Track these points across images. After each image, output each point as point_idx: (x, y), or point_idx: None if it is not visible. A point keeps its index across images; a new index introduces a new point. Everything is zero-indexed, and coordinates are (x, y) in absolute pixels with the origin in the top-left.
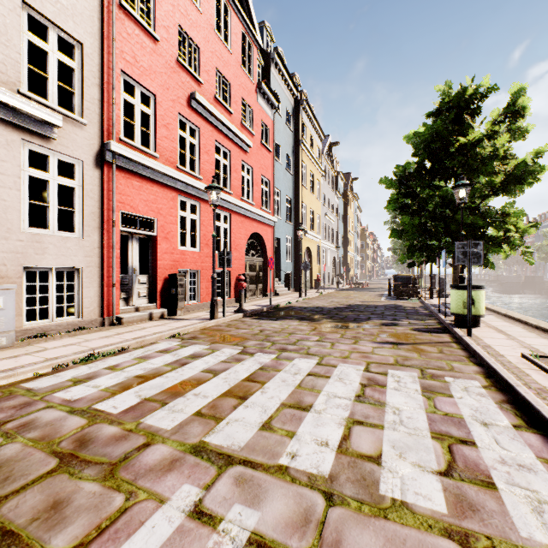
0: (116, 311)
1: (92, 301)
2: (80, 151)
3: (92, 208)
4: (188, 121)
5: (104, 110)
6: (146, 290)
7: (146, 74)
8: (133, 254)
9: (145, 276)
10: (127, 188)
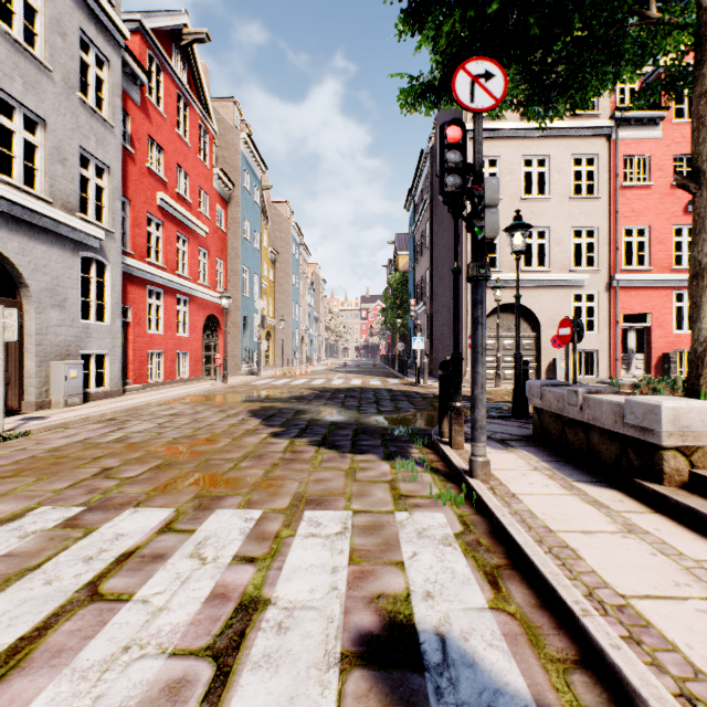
0: (618, 376)
1: (603, 369)
2: (597, 286)
3: (603, 316)
4: (685, 225)
5: (610, 257)
6: (642, 365)
7: (641, 216)
8: (630, 340)
9: (640, 354)
10: (626, 299)
